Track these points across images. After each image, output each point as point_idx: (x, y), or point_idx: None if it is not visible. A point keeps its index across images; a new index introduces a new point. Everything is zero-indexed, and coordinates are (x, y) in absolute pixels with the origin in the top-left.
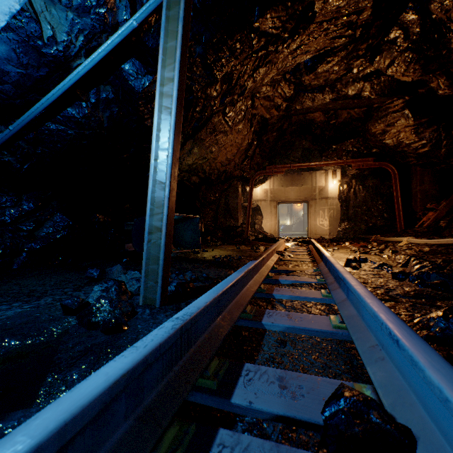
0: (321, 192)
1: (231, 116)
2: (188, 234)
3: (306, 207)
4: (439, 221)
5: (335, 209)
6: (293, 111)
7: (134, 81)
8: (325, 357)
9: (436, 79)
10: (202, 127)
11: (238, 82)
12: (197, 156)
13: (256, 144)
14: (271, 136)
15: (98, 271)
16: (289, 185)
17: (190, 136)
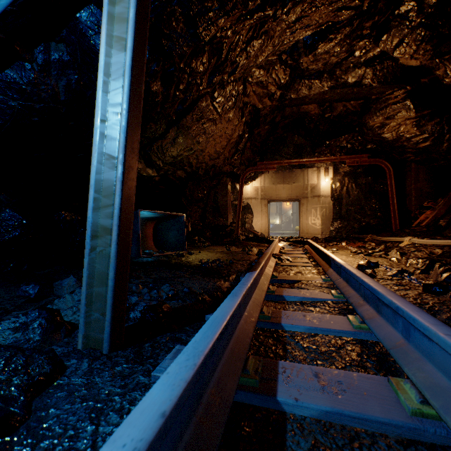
0: (313, 190)
1: (220, 101)
2: (172, 234)
3: (295, 206)
4: (439, 220)
5: (328, 208)
6: (287, 101)
7: (94, 37)
8: None
9: (443, 65)
10: (188, 112)
11: (228, 56)
12: (182, 146)
13: (247, 137)
14: (263, 130)
15: (36, 288)
16: (281, 182)
17: (174, 123)
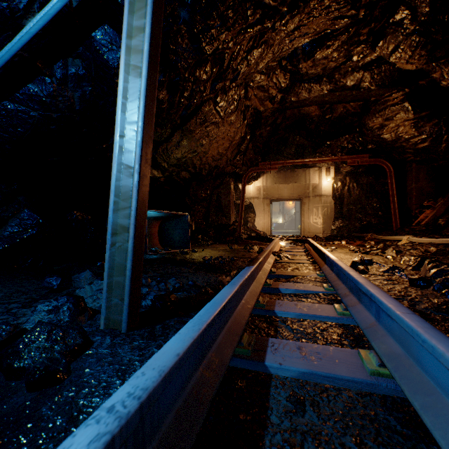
0: (315, 190)
1: (222, 106)
2: (177, 233)
3: (298, 205)
4: (438, 219)
5: (329, 207)
6: (288, 104)
7: (107, 53)
8: (374, 440)
9: (439, 69)
10: (192, 116)
11: (230, 64)
12: (186, 148)
13: (249, 139)
14: (264, 131)
15: (58, 280)
16: (283, 182)
17: (179, 127)
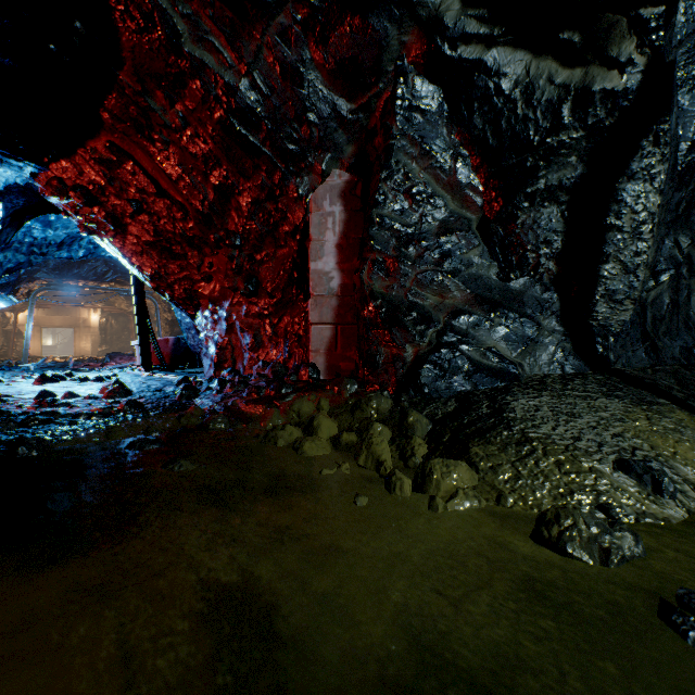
0: (86, 322)
1: None
2: None
3: None
4: None
5: (97, 336)
6: None
7: None
8: None
9: None
10: None
11: None
12: None
13: None
14: None
15: None
16: (55, 314)
17: None
